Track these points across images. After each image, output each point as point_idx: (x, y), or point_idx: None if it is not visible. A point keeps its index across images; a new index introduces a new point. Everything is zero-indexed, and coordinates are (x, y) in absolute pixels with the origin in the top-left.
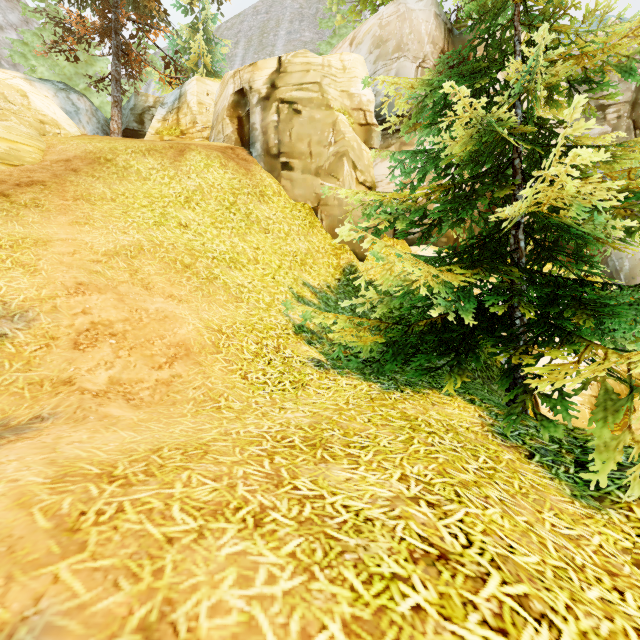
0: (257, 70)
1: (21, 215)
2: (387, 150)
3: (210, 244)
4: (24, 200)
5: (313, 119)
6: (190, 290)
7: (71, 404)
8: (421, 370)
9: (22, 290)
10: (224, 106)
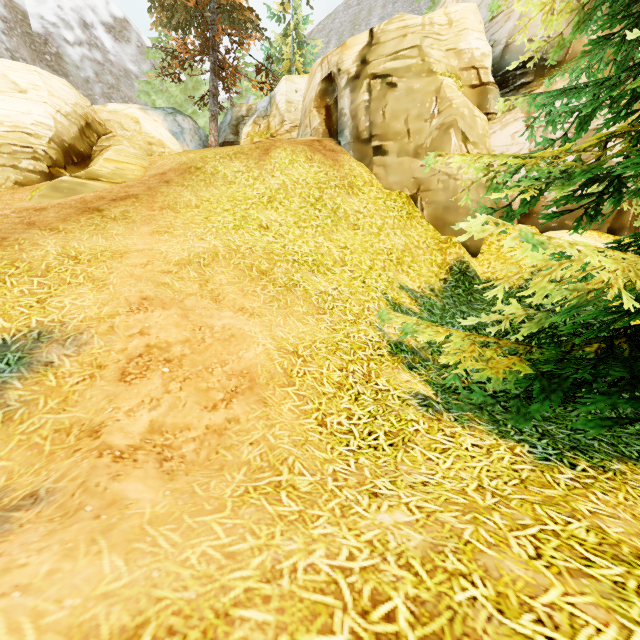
0: (346, 49)
1: (108, 228)
2: (524, 96)
3: (291, 246)
4: (114, 213)
5: (411, 90)
6: (264, 301)
7: (77, 475)
8: (600, 425)
9: (84, 308)
10: (311, 98)
